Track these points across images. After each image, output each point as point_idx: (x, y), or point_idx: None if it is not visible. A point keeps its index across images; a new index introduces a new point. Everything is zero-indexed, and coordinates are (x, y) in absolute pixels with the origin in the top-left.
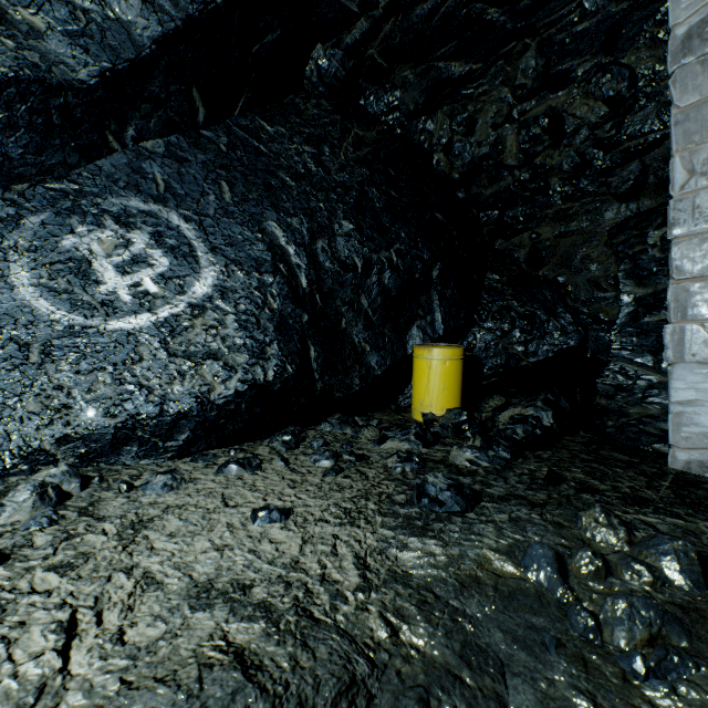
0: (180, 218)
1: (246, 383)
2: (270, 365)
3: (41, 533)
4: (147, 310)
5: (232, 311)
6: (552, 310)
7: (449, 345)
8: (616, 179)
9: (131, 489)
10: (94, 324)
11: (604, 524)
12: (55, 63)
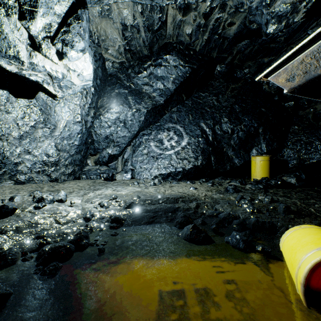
0: (179, 127)
1: (193, 165)
2: (199, 161)
3: (159, 184)
4: (173, 149)
5: (190, 148)
6: None
7: (267, 155)
8: None
9: (170, 183)
10: (163, 153)
11: (262, 196)
12: (157, 102)
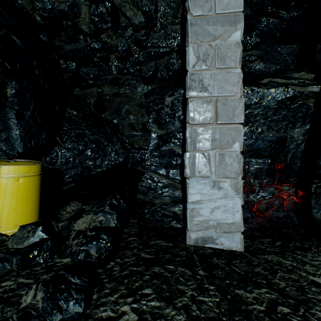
0: None
1: None
2: None
3: None
4: None
5: None
6: (111, 139)
7: (29, 161)
8: (145, 68)
9: None
10: None
11: None
12: None
